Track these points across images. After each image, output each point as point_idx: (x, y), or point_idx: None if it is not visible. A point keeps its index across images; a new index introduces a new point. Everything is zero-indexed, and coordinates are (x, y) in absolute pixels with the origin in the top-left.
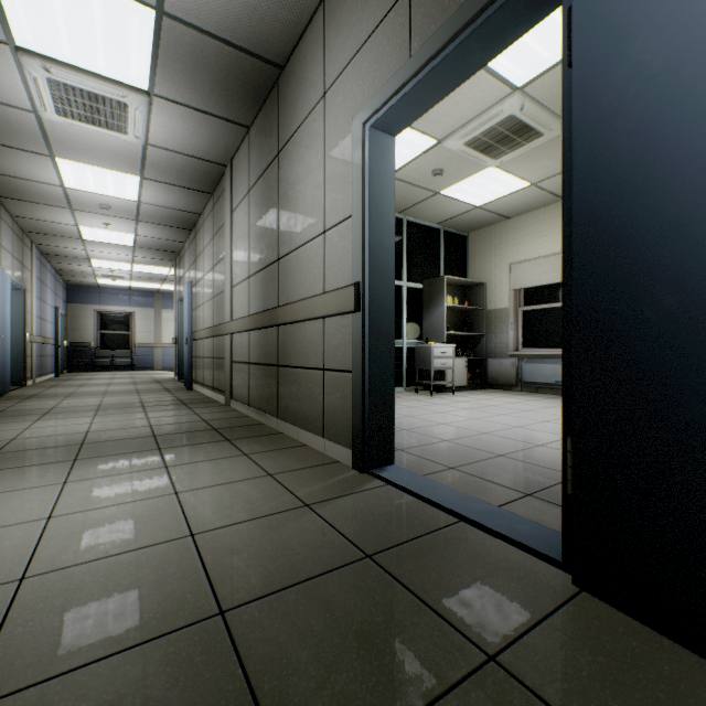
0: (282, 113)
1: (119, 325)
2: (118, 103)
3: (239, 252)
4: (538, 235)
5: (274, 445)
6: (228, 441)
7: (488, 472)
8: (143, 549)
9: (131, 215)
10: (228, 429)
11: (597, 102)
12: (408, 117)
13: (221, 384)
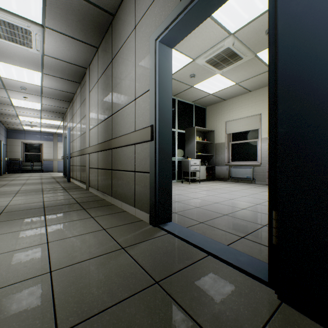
0: (114, 39)
1: (35, 150)
2: (25, 30)
3: (93, 112)
4: (239, 108)
5: (108, 211)
6: (84, 210)
7: (220, 224)
8: (16, 284)
9: (38, 93)
10: (85, 203)
11: (294, 9)
12: (179, 37)
13: (84, 179)
